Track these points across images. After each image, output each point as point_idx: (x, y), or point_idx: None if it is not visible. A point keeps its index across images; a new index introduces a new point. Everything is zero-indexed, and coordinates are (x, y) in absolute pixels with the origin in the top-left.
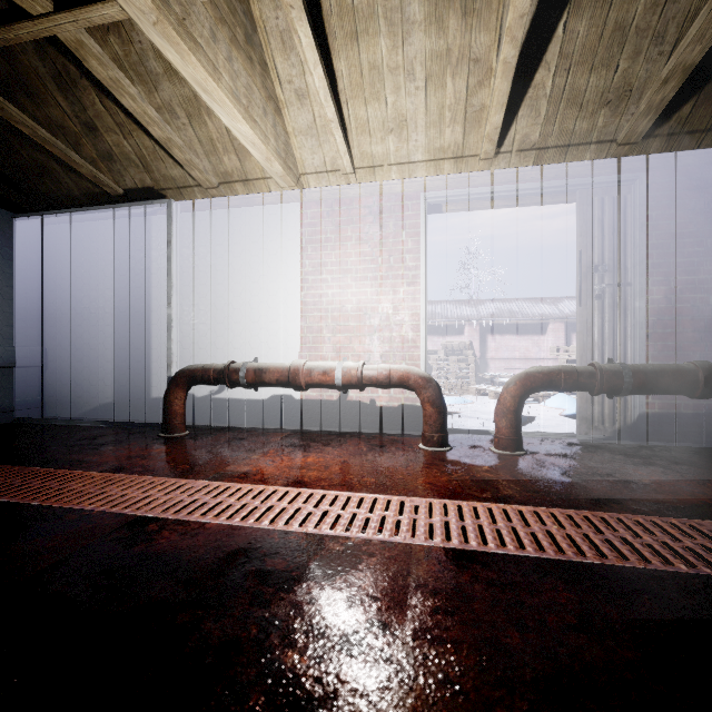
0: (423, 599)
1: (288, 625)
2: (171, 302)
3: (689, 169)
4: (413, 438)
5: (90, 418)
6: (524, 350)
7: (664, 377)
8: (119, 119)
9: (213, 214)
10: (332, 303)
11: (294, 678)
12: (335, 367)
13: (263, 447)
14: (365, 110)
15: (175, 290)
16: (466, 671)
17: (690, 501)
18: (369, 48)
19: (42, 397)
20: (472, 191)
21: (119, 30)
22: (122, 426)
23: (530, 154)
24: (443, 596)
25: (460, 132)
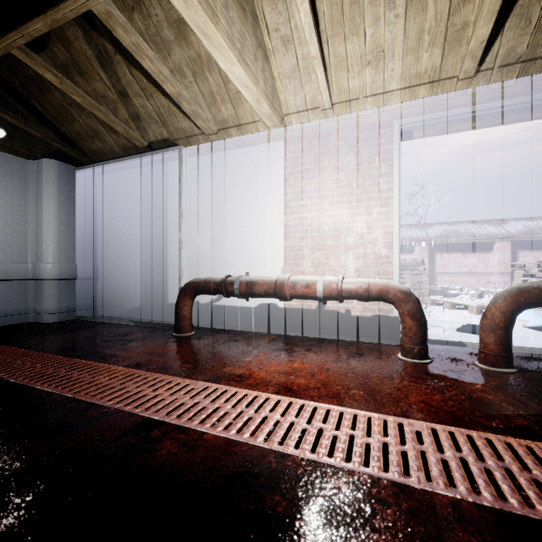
0: None
1: None
2: (182, 227)
3: None
4: (388, 347)
5: (126, 318)
6: (470, 266)
7: None
8: (143, 85)
9: (213, 156)
10: (310, 225)
11: None
12: (316, 281)
13: (253, 350)
14: (344, 47)
15: (184, 219)
16: None
17: None
18: None
19: (95, 301)
20: (447, 114)
21: (141, 8)
22: (147, 325)
23: (513, 68)
24: None
25: (438, 55)
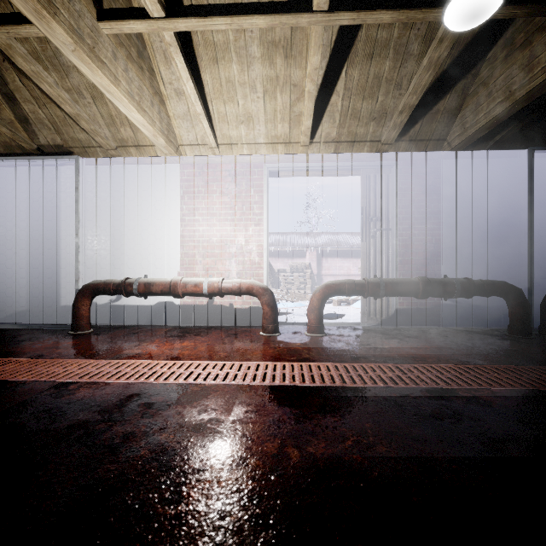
0: (241, 407)
1: (164, 424)
2: (78, 233)
3: (422, 161)
4: (257, 329)
5: (6, 323)
6: (347, 269)
7: (402, 286)
8: (35, 94)
9: (111, 168)
10: (202, 236)
11: (165, 443)
12: (203, 281)
13: (151, 338)
14: (224, 107)
15: (81, 224)
16: (256, 432)
17: (404, 355)
18: (226, 69)
19: None
20: (297, 165)
21: None
22: (37, 328)
23: (331, 144)
24: (253, 406)
25: (287, 127)
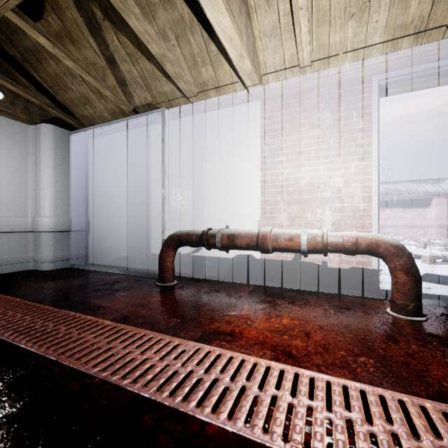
0: None
1: None
2: (164, 184)
3: None
4: (371, 301)
5: (114, 266)
6: (410, 220)
7: None
8: (129, 50)
9: (192, 118)
10: (286, 180)
11: None
12: (300, 234)
13: (236, 302)
14: None
15: (167, 175)
16: None
17: None
18: None
19: (87, 251)
20: (430, 66)
21: None
22: (132, 274)
23: None
24: None
25: (427, 3)
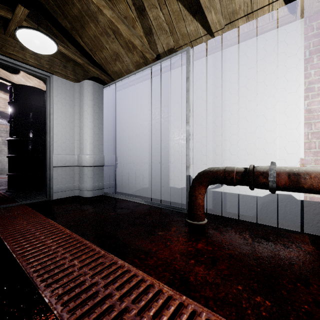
0: None
1: None
2: (189, 121)
3: None
4: None
5: (136, 195)
6: None
7: None
8: None
9: (213, 56)
10: None
11: None
12: None
13: (318, 266)
14: None
15: (191, 113)
16: None
17: None
18: None
19: (115, 181)
20: None
21: None
22: (156, 205)
23: None
24: None
25: None
